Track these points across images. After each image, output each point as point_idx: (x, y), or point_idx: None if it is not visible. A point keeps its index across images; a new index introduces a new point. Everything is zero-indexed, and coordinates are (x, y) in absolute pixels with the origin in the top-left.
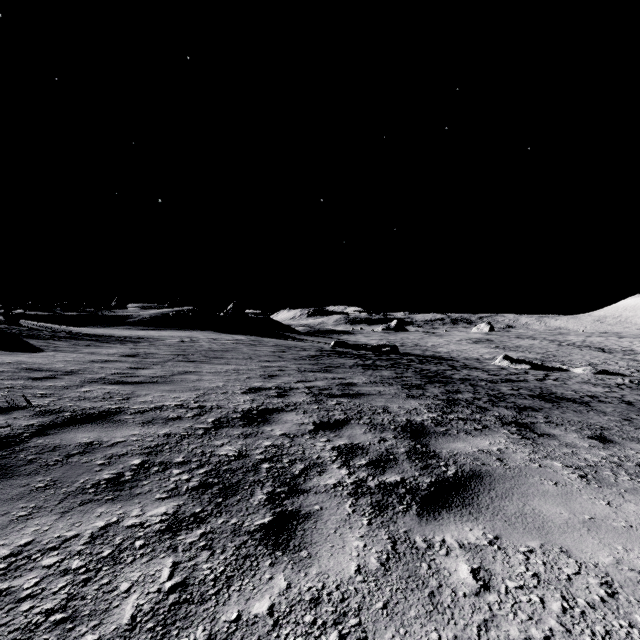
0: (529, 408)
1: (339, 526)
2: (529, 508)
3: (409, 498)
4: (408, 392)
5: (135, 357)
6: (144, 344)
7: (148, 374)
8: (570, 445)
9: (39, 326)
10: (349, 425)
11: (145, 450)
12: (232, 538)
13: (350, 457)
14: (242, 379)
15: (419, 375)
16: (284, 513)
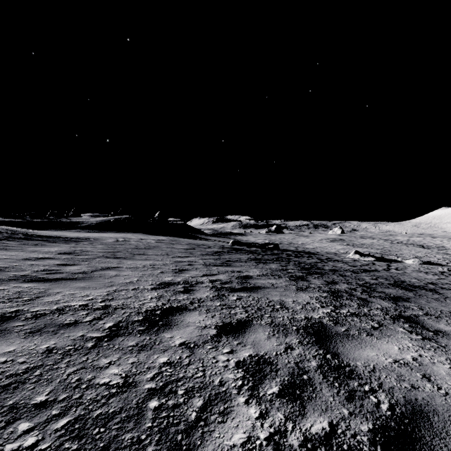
0: (399, 298)
1: None
2: None
3: None
4: (296, 284)
5: (70, 254)
6: (84, 243)
7: (72, 270)
8: None
9: (5, 229)
10: (252, 327)
11: (4, 381)
12: None
13: (258, 380)
14: (155, 274)
15: (299, 267)
16: None
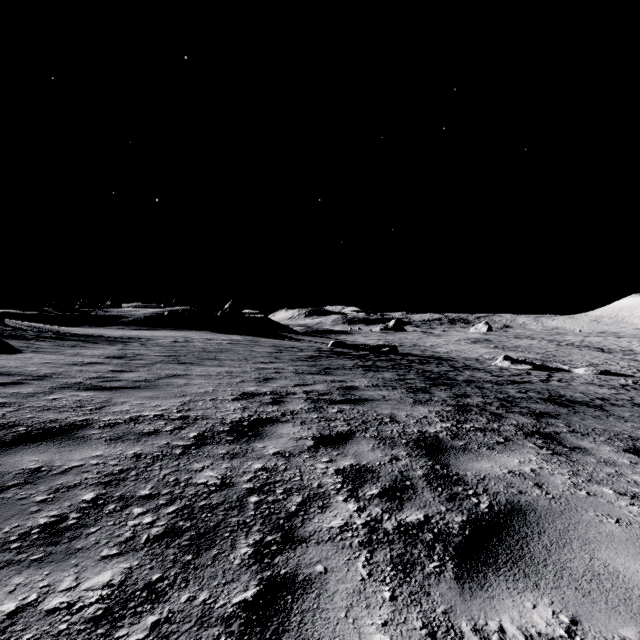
0: (546, 414)
1: (351, 604)
2: (599, 564)
3: (440, 549)
4: (414, 397)
5: (121, 359)
6: (134, 345)
7: (131, 378)
8: (609, 462)
9: (27, 326)
10: (354, 439)
11: (104, 478)
12: (197, 632)
13: (358, 484)
14: (235, 383)
15: (422, 377)
16: (275, 580)
